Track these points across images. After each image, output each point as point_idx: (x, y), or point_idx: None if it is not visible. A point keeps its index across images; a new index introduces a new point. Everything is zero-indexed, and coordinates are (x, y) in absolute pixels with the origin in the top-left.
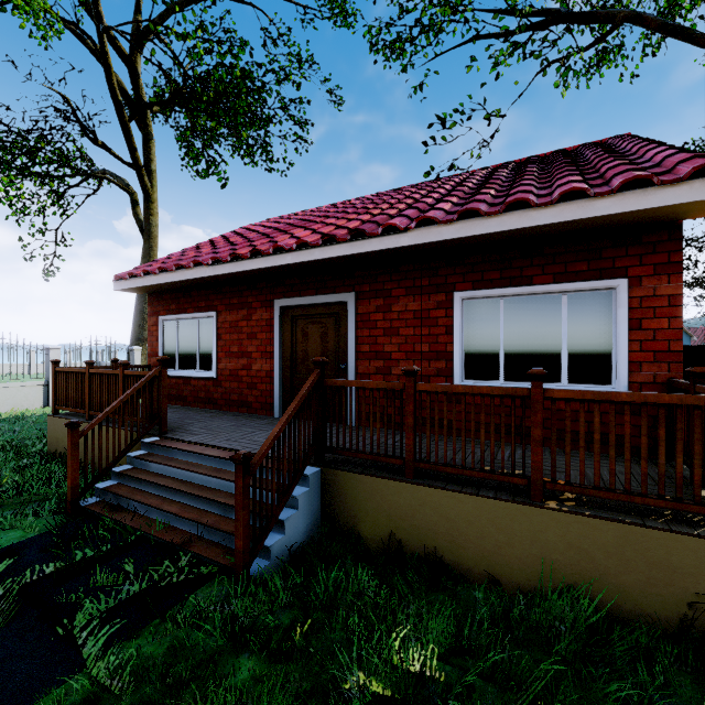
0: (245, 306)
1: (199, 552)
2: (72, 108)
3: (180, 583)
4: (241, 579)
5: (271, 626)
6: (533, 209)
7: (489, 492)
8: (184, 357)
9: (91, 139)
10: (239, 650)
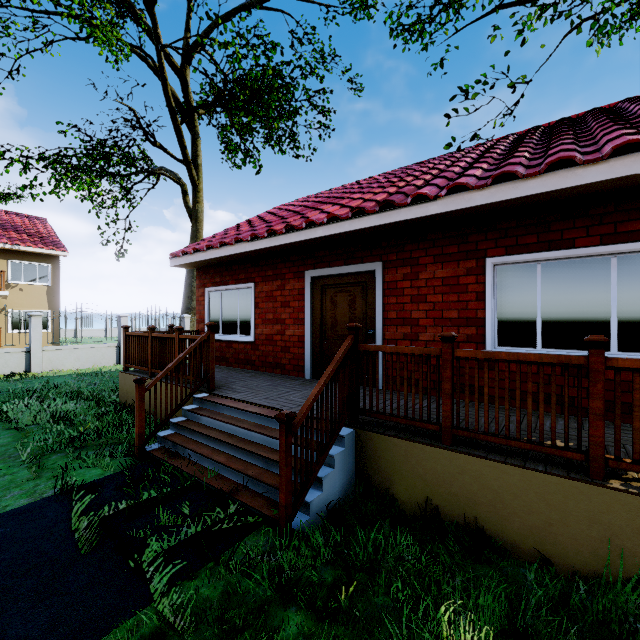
0: (279, 277)
1: (245, 501)
2: (137, 117)
3: (229, 529)
4: (285, 532)
5: (315, 582)
6: (579, 167)
7: (537, 465)
8: (226, 323)
9: (152, 142)
10: (287, 603)
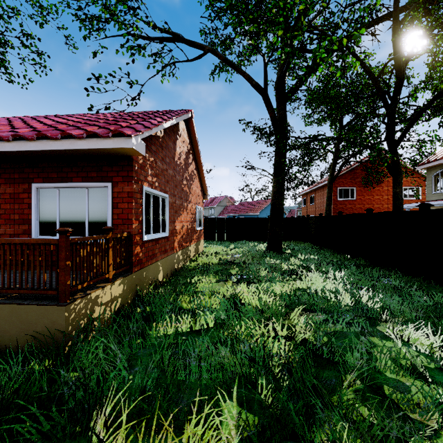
0: None
1: None
2: None
3: None
4: None
5: None
6: (51, 140)
7: None
8: None
9: None
10: None
